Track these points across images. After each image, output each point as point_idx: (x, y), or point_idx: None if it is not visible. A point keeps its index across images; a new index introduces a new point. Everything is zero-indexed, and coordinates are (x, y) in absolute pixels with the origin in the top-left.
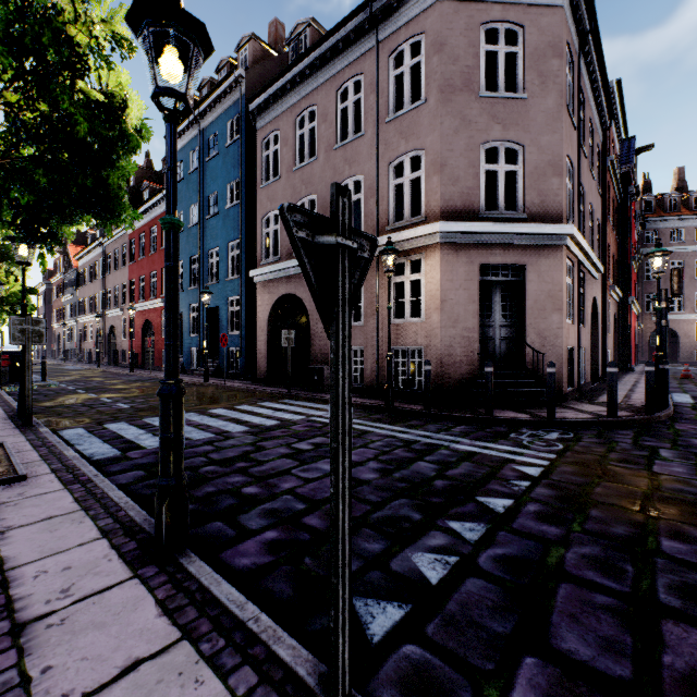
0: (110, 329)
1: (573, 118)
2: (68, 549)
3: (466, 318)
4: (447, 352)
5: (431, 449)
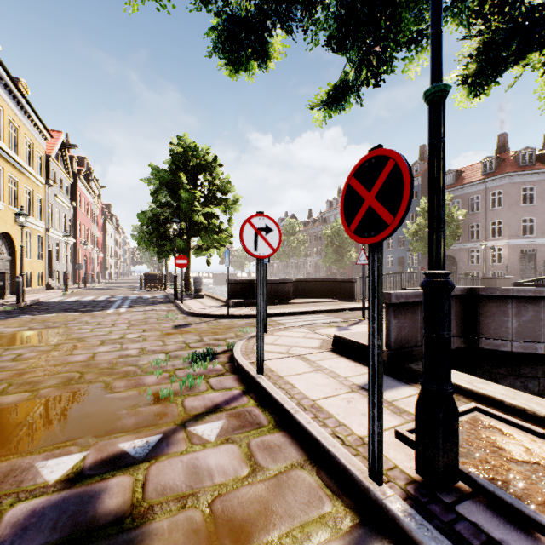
0: None
1: None
2: None
3: (516, 263)
4: (509, 272)
5: None
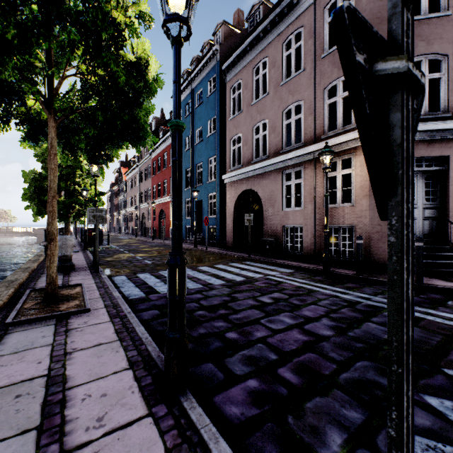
0: (142, 215)
1: None
2: (106, 375)
3: None
4: (374, 229)
5: (374, 310)
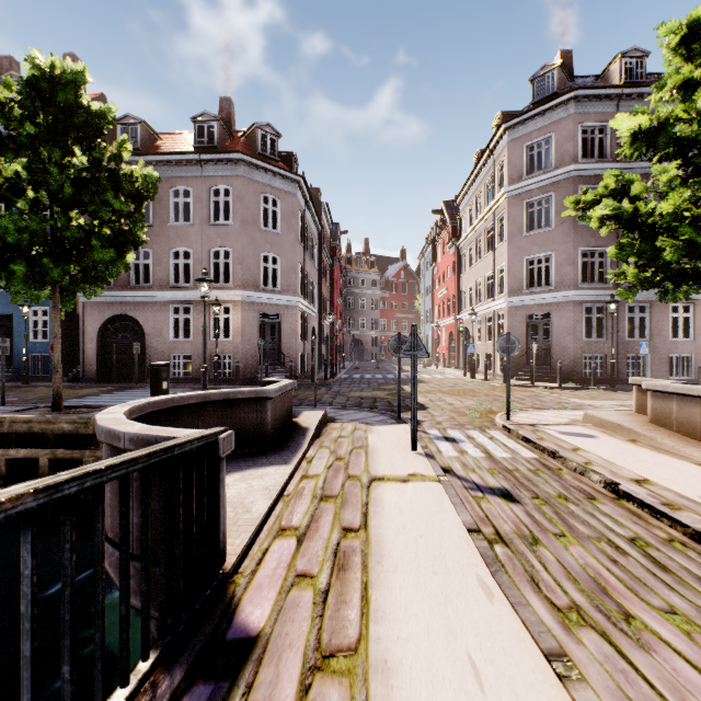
0: None
1: (302, 243)
2: None
3: (254, 339)
4: (245, 356)
5: None
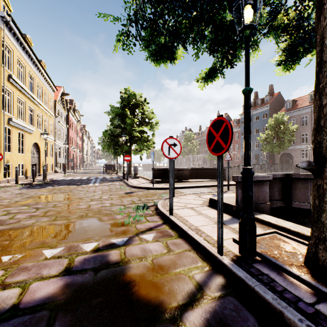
0: None
1: None
2: None
3: None
4: None
5: None
